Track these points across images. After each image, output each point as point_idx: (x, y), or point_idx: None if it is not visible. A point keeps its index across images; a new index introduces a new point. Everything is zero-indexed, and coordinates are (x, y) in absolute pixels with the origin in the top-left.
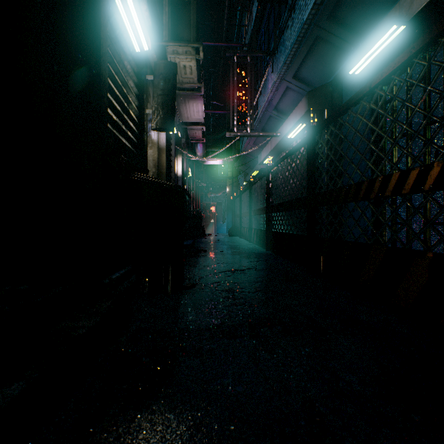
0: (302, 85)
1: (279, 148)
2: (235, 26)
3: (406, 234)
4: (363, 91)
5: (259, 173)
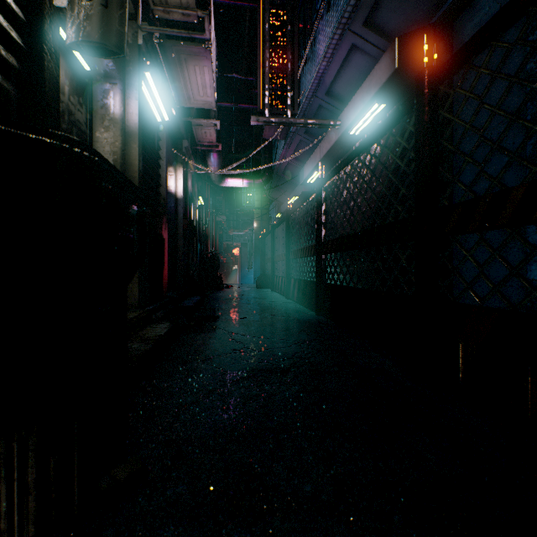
0: (379, 39)
1: (334, 156)
2: None
3: None
4: None
5: (300, 199)
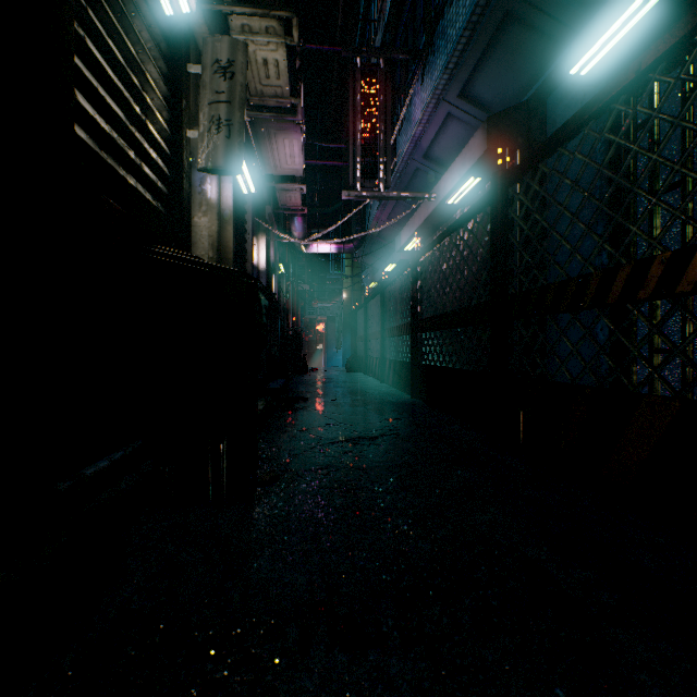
0: (475, 110)
1: (433, 224)
2: (357, 20)
3: (683, 372)
4: (620, 82)
5: (397, 267)
